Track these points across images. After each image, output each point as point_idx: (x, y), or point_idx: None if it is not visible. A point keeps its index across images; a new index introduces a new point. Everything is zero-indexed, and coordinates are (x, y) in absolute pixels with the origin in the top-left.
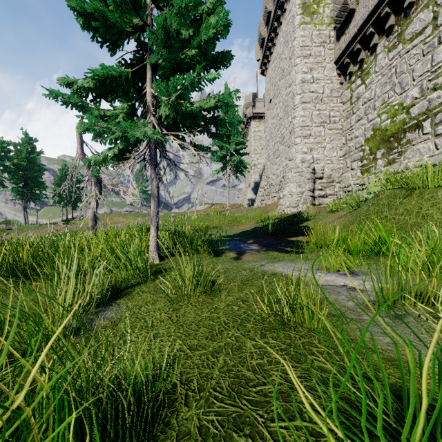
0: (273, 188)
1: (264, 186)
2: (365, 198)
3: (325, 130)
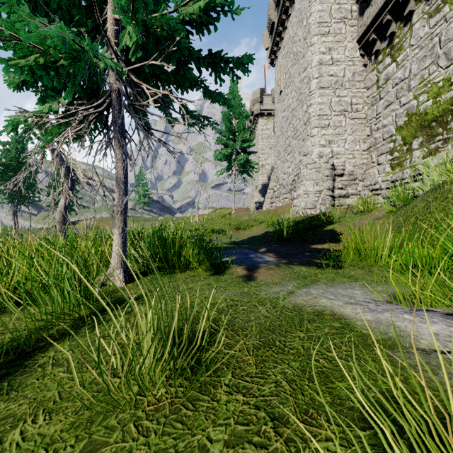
0: (283, 188)
1: (274, 187)
2: (415, 193)
3: (346, 120)
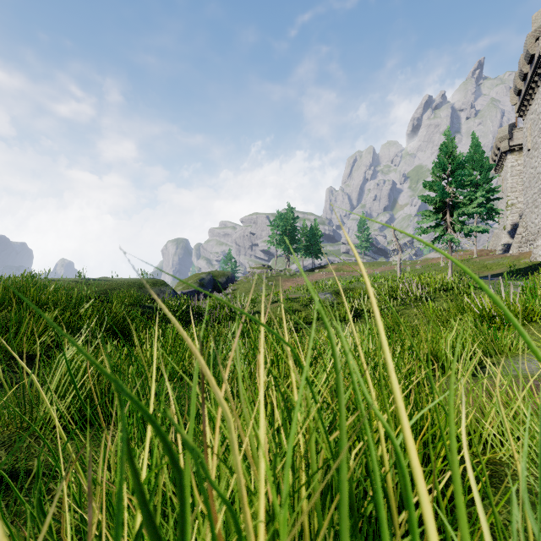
0: (531, 236)
1: (522, 232)
2: None
3: None
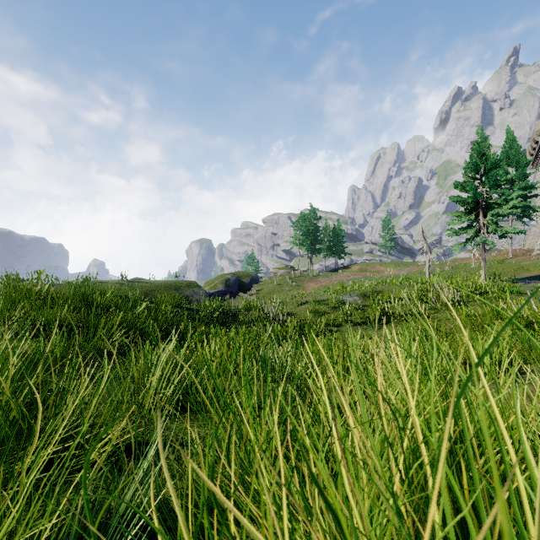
0: None
1: None
2: None
3: None
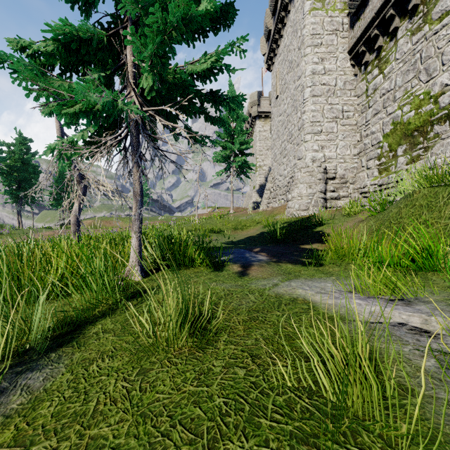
0: (280, 190)
1: (270, 188)
2: (392, 199)
3: (338, 126)
